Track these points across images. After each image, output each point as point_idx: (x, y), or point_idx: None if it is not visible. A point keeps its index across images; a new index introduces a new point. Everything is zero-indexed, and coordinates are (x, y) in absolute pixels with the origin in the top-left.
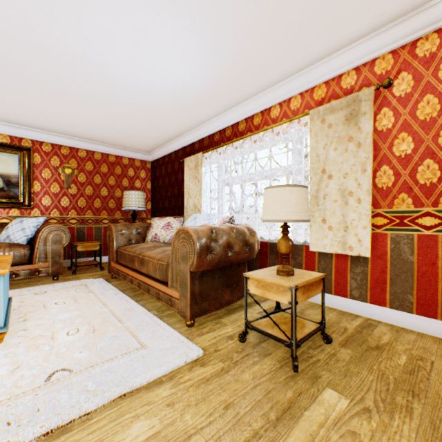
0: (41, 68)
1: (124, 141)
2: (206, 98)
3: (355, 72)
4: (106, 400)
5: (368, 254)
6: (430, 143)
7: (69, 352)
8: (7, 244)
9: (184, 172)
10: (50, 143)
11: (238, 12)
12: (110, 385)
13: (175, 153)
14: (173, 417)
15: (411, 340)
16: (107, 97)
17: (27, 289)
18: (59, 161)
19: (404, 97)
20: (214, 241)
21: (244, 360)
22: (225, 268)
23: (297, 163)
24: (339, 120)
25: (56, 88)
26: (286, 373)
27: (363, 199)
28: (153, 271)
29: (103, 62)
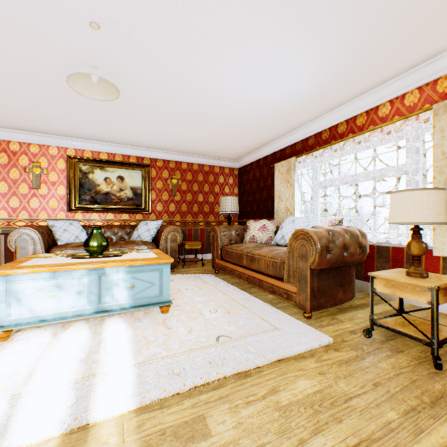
0: (173, 103)
1: (218, 152)
2: (305, 106)
3: None
4: (267, 360)
5: None
6: None
7: (219, 325)
8: (140, 241)
9: (273, 177)
10: (162, 159)
11: (359, 26)
12: (265, 351)
13: (263, 159)
14: (328, 382)
15: None
16: (216, 118)
17: None
18: (167, 173)
19: None
20: (331, 242)
21: (375, 352)
22: (338, 269)
23: (413, 162)
24: None
25: (179, 116)
26: (428, 370)
27: None
28: (265, 268)
29: (222, 90)
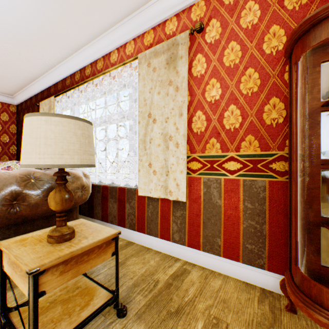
0: None
1: None
2: (39, 31)
3: (176, 19)
4: None
5: (184, 199)
6: (234, 89)
7: None
8: None
9: None
10: None
11: None
12: None
13: (35, 97)
14: None
15: (216, 289)
16: None
17: None
18: None
19: (214, 43)
20: None
21: None
22: (20, 225)
23: (132, 108)
24: (162, 64)
25: None
26: None
27: (181, 144)
28: None
29: None
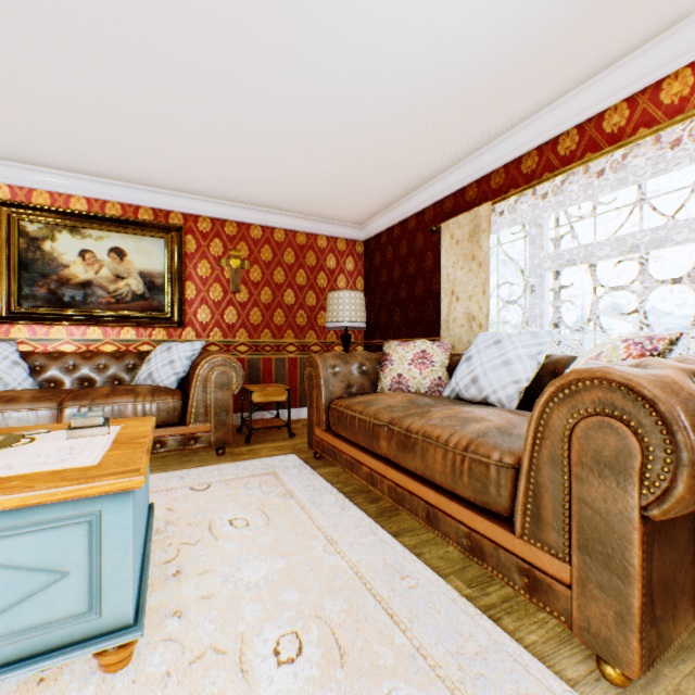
0: (202, 40)
1: (323, 203)
2: (533, 58)
3: None
4: None
5: None
6: None
7: None
8: (149, 387)
9: (437, 251)
10: (209, 217)
11: None
12: None
13: (415, 218)
14: None
15: None
16: (314, 98)
17: (177, 474)
18: (221, 247)
19: None
20: None
21: None
22: None
23: None
24: None
25: (225, 90)
26: None
27: None
28: (445, 475)
29: None
